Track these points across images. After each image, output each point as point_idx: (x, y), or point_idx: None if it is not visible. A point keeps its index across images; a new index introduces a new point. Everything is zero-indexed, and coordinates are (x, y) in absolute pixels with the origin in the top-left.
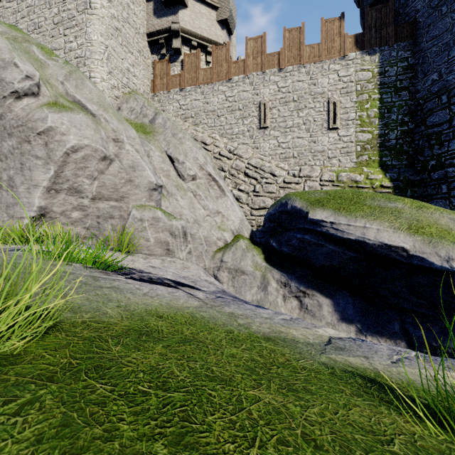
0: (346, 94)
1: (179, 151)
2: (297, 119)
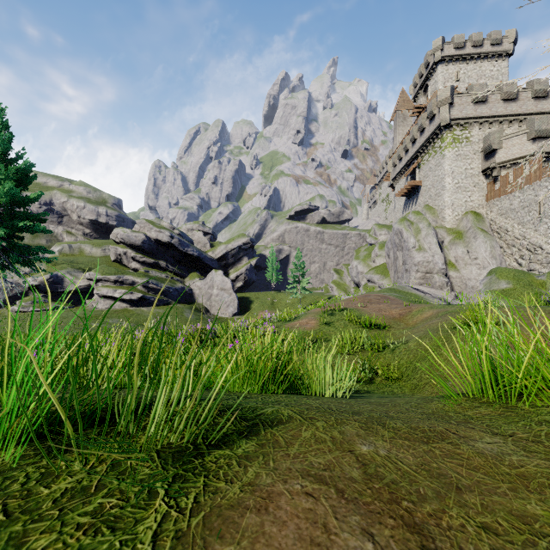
0: None
1: (472, 247)
2: None
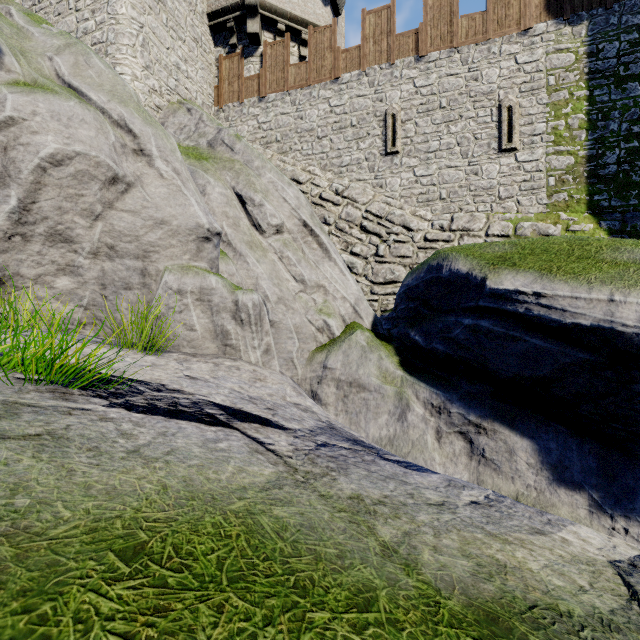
0: (530, 92)
1: (255, 187)
2: (447, 136)
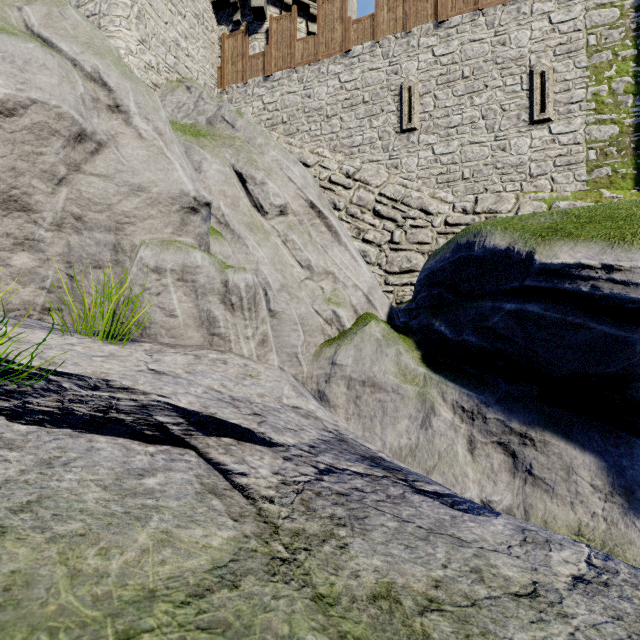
0: (566, 54)
1: (256, 165)
2: (470, 109)
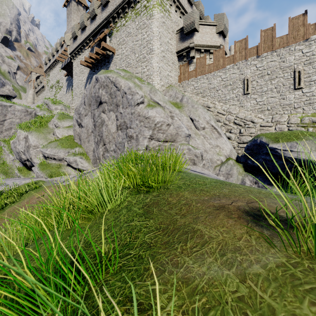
0: (309, 64)
1: (196, 115)
2: (270, 85)
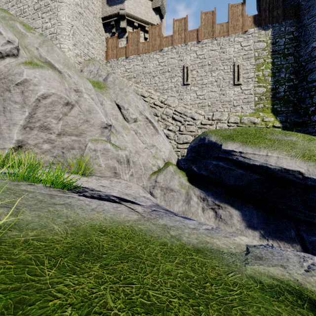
0: (247, 59)
1: (124, 101)
2: (211, 77)
